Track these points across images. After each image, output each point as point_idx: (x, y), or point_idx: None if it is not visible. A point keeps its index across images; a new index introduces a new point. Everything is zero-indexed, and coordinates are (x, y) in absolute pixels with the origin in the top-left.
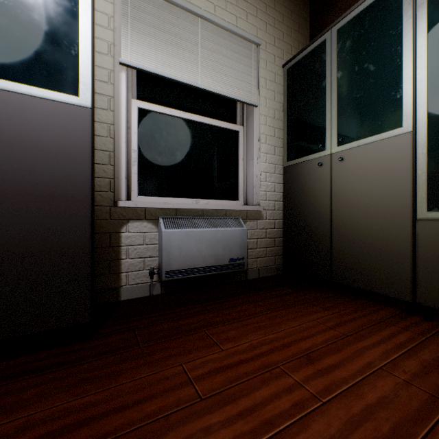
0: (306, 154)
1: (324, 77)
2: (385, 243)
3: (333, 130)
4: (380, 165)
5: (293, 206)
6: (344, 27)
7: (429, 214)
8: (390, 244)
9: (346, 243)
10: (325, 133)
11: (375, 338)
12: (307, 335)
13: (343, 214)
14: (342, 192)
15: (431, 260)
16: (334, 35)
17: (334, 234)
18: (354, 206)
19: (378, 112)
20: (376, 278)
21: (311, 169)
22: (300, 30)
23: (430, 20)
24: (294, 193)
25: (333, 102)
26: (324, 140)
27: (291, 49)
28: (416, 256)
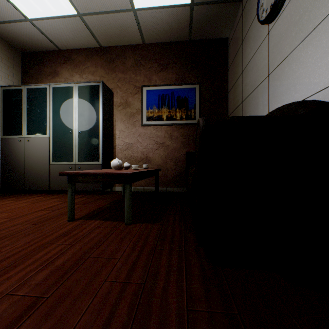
0: (14, 135)
1: (22, 104)
2: (43, 172)
3: (26, 128)
4: (41, 146)
5: (7, 158)
6: (30, 89)
7: (53, 163)
8: (44, 172)
9: (31, 173)
10: (22, 128)
11: (29, 199)
12: (1, 203)
13: (29, 162)
14: (29, 153)
15: (53, 176)
16: (26, 90)
17: (26, 170)
18: (33, 159)
19: (41, 127)
20: (40, 184)
21: (16, 142)
22: (15, 67)
23: (53, 106)
24: (8, 152)
25: (26, 117)
26: (22, 131)
27: (8, 76)
28: (50, 175)
